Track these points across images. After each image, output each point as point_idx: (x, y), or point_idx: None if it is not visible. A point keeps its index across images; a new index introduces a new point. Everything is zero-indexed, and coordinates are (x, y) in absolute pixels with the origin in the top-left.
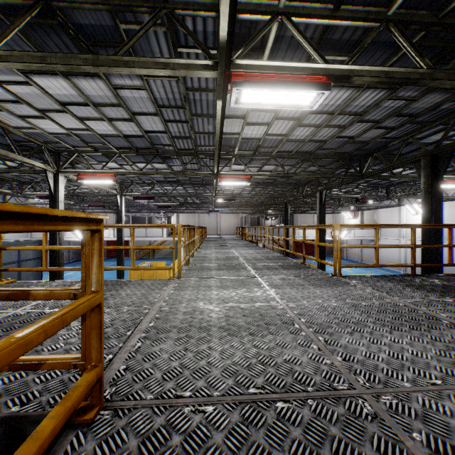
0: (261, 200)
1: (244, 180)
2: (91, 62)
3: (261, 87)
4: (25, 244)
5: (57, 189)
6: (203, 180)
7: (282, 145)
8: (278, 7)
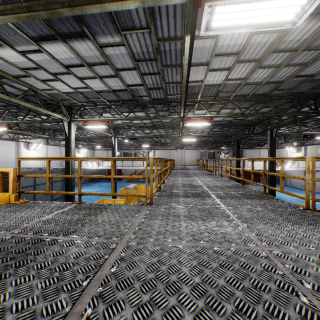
0: (216, 139)
1: (206, 121)
2: (67, 5)
3: None
4: (55, 171)
5: (70, 133)
6: (172, 124)
7: (240, 89)
8: None
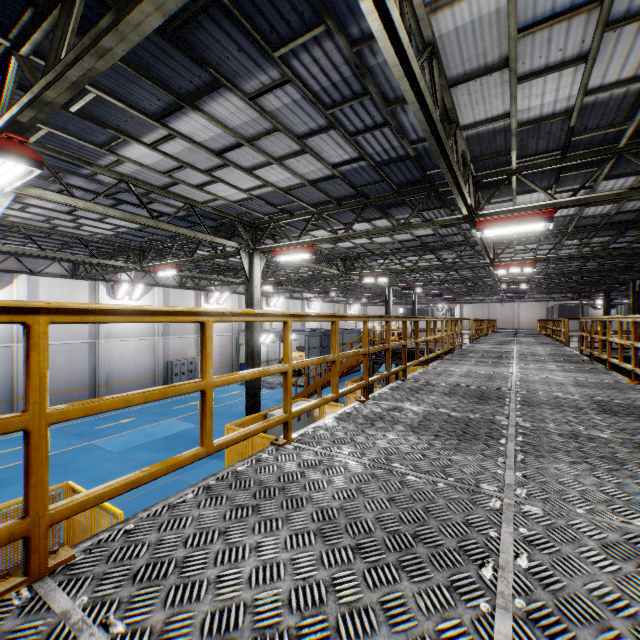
0: None
1: (523, 284)
2: (442, 266)
3: (505, 270)
4: (354, 332)
5: (389, 297)
6: (490, 277)
7: None
8: (513, 238)
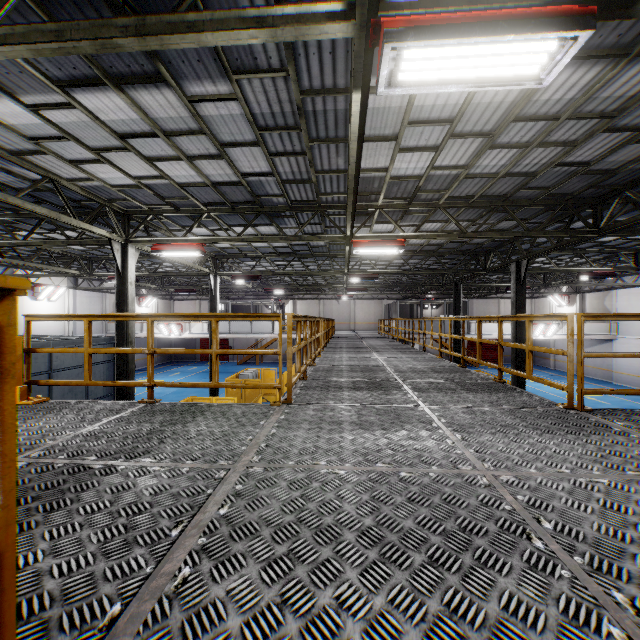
0: (416, 279)
1: (394, 246)
2: (133, 31)
3: (441, 38)
4: (93, 343)
5: (126, 266)
6: (330, 250)
7: (457, 185)
8: None
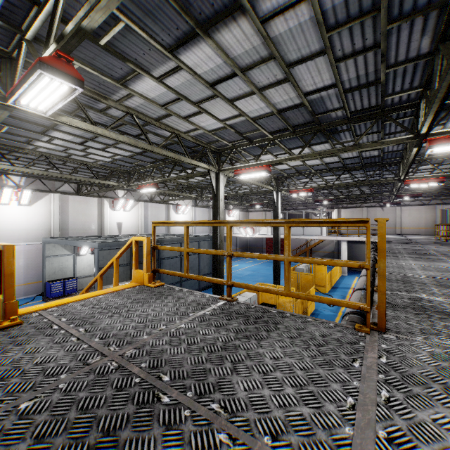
0: None
1: None
2: None
3: None
4: (202, 239)
5: (218, 188)
6: (383, 160)
7: None
8: None
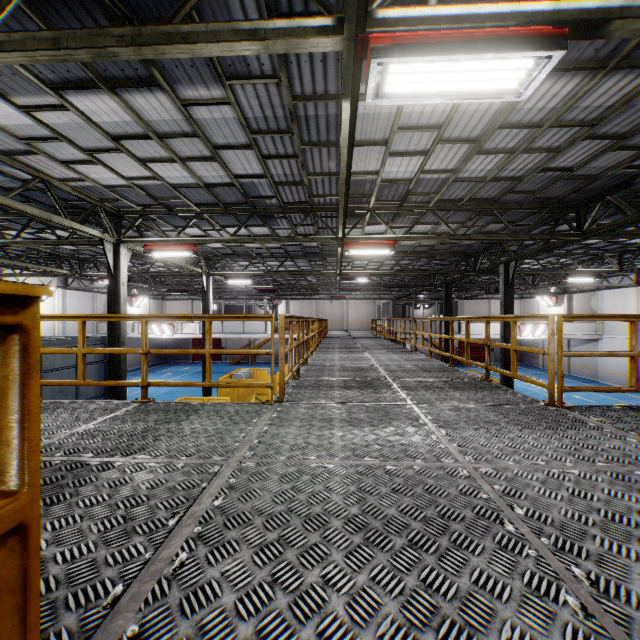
0: (408, 280)
1: (385, 247)
2: (129, 41)
3: (425, 55)
4: None
5: (118, 266)
6: (323, 251)
7: (446, 189)
8: None
